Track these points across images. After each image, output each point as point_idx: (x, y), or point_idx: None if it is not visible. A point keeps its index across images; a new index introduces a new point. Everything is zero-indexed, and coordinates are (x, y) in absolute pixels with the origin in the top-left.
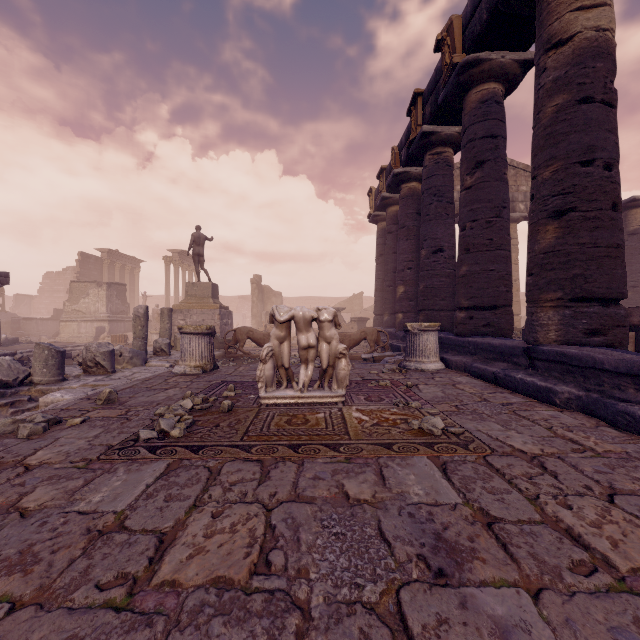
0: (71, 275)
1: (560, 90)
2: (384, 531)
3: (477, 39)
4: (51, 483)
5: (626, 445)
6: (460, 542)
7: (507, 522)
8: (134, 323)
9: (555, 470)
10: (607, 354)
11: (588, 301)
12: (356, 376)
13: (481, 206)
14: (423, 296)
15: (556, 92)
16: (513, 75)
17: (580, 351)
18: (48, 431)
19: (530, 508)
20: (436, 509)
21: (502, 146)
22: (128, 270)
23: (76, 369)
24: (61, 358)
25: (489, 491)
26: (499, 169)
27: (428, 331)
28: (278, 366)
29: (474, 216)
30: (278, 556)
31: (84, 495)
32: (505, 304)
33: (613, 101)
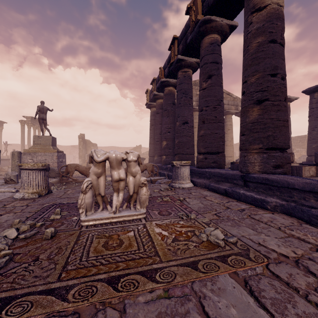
0: None
1: (260, 34)
2: None
3: (211, 7)
4: None
5: None
6: None
7: None
8: None
9: None
10: (294, 179)
11: (274, 149)
12: None
13: (211, 99)
14: (177, 146)
15: (258, 35)
16: (225, 32)
17: (277, 177)
18: None
19: None
20: None
21: (220, 68)
22: None
23: None
24: None
25: None
26: (219, 80)
27: (185, 166)
28: (96, 194)
29: (207, 104)
30: None
31: None
32: (222, 151)
33: (284, 44)
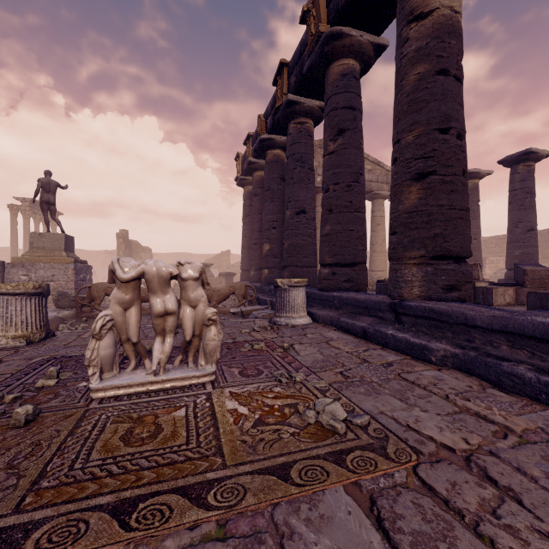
0: None
1: (422, 60)
2: None
3: (341, 11)
4: None
5: (531, 416)
6: None
7: None
8: None
9: (508, 484)
10: (476, 310)
11: (445, 259)
12: (227, 337)
13: (343, 170)
14: (288, 253)
15: (418, 61)
16: (368, 56)
17: (449, 307)
18: None
19: None
20: None
21: (359, 118)
22: None
23: None
24: None
25: None
26: (357, 139)
27: (297, 287)
28: (122, 340)
29: (337, 179)
30: None
31: None
32: (362, 261)
33: (462, 79)
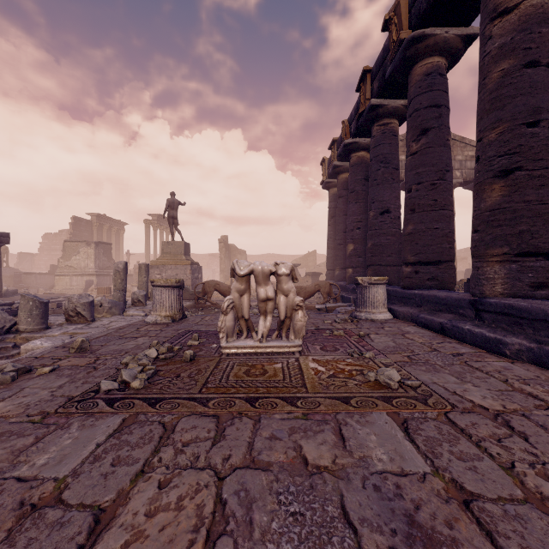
0: (66, 236)
1: (506, 56)
2: (348, 511)
3: (423, 15)
4: (0, 441)
5: None
6: (437, 529)
7: (486, 500)
8: (114, 277)
9: (523, 431)
10: None
11: (534, 256)
12: (311, 325)
13: (426, 170)
14: (371, 253)
15: (502, 58)
16: (456, 49)
17: (529, 304)
18: (16, 380)
19: (508, 480)
20: (403, 480)
21: (445, 115)
22: (114, 231)
23: (61, 318)
24: (44, 308)
25: (458, 457)
26: (443, 136)
27: (377, 284)
28: (238, 317)
29: (419, 179)
30: (226, 546)
31: (29, 456)
32: (448, 259)
33: None
